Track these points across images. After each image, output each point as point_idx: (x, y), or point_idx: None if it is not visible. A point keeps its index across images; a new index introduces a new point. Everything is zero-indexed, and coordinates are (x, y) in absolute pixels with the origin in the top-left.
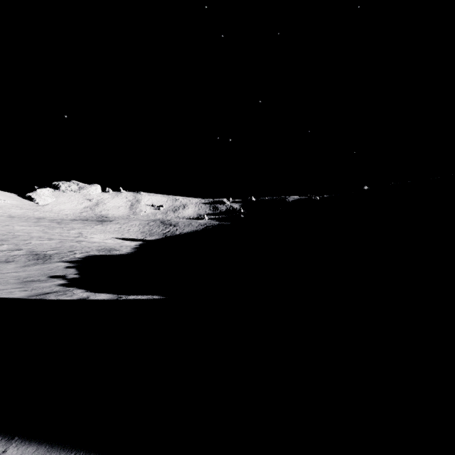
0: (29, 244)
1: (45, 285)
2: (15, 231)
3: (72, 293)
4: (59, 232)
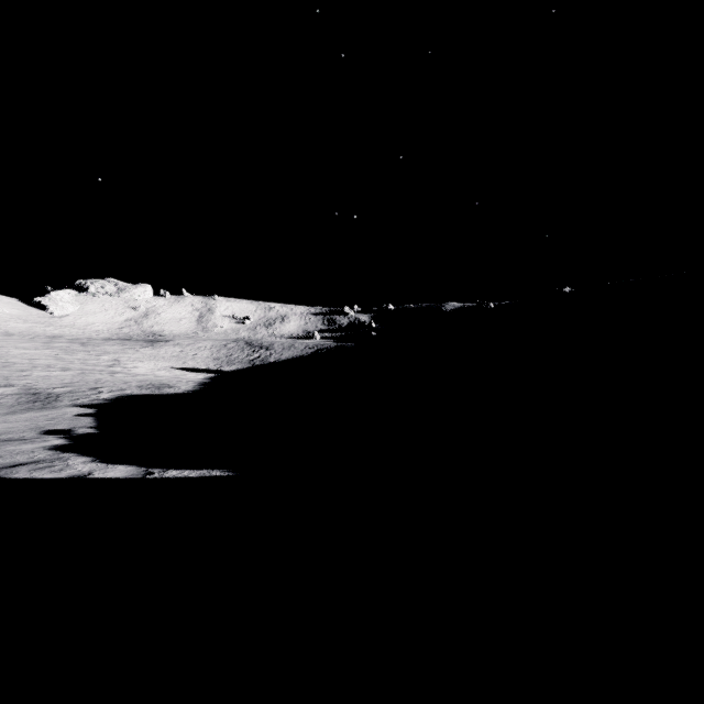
0: (27, 376)
1: (26, 448)
2: (9, 356)
3: (64, 464)
4: (82, 358)
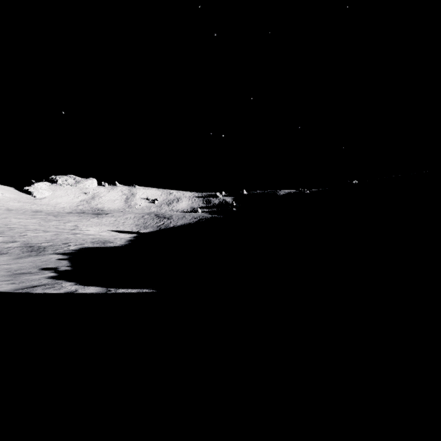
0: (24, 236)
1: (35, 277)
2: (11, 223)
3: (60, 286)
4: (55, 224)
